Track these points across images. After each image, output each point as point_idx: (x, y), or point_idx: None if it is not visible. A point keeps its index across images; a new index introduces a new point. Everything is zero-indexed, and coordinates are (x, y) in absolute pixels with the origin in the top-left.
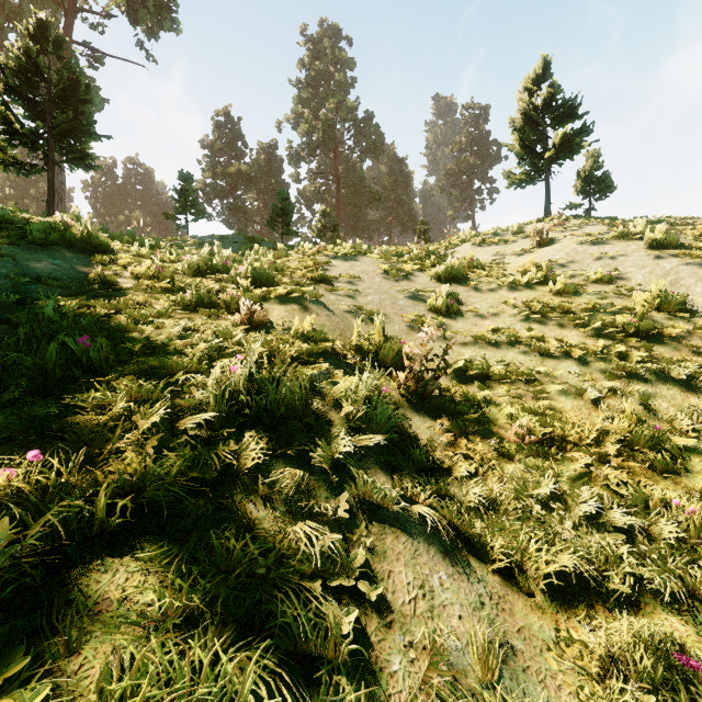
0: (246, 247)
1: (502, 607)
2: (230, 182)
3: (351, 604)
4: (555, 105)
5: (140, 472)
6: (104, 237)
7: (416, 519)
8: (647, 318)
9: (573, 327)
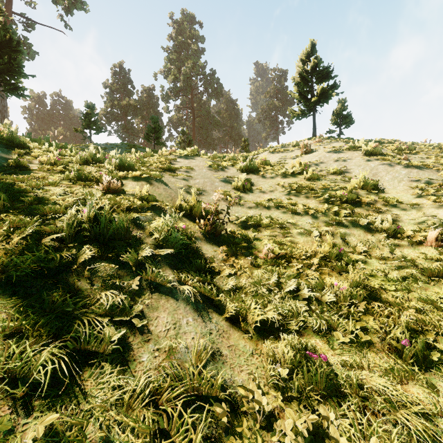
0: (127, 151)
1: (223, 335)
2: (123, 111)
3: (127, 331)
4: (318, 70)
5: (6, 262)
6: (23, 138)
7: (184, 293)
8: (355, 193)
9: (313, 198)
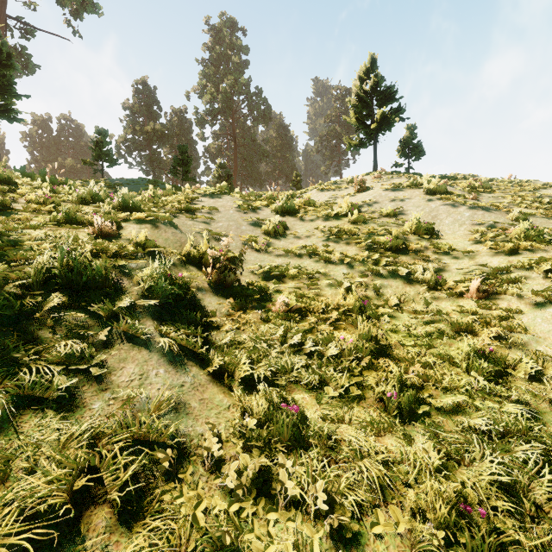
0: (146, 188)
1: (198, 389)
2: (147, 138)
3: (84, 380)
4: (379, 91)
5: None
6: (8, 172)
7: (163, 345)
8: (405, 239)
9: (354, 244)
